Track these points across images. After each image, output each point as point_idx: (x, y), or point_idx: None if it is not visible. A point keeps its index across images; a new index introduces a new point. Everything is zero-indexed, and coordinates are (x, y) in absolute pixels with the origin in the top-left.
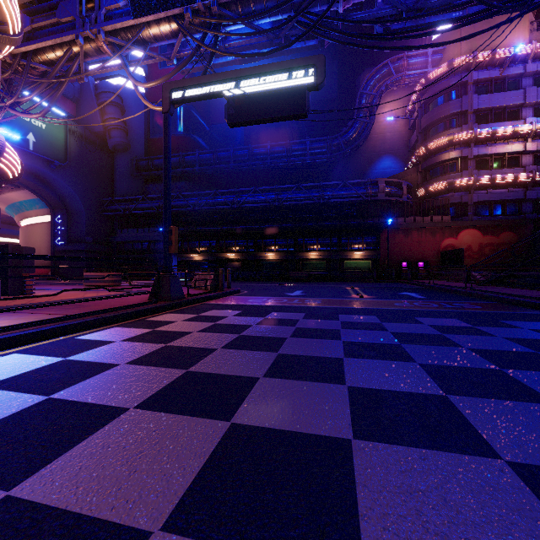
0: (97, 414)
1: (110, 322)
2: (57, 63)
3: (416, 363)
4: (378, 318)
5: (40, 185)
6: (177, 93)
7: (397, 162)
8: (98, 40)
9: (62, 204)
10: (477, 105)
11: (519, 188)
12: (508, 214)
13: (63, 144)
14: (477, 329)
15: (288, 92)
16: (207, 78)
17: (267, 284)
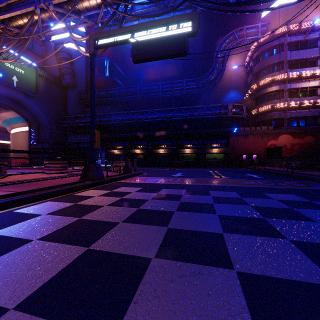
0: None
1: (46, 197)
2: (24, 26)
3: (287, 239)
4: (238, 194)
5: (21, 108)
6: (99, 41)
7: (239, 94)
8: (49, 10)
9: (35, 120)
10: (290, 57)
11: (316, 109)
12: (309, 125)
13: (35, 83)
14: (315, 203)
15: (173, 38)
16: (118, 30)
17: (159, 169)
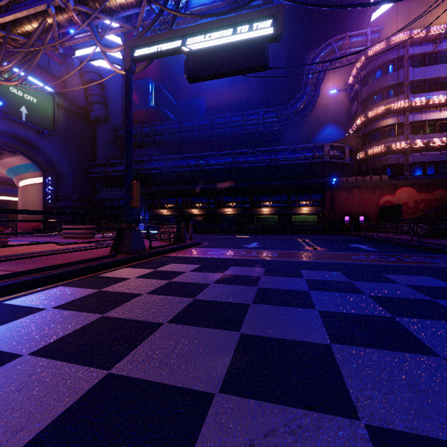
0: None
1: (57, 280)
2: (33, 33)
3: (440, 357)
4: (344, 275)
5: (32, 151)
6: (138, 50)
7: (339, 129)
8: (69, 10)
9: (52, 167)
10: (413, 76)
11: None
12: (440, 174)
13: (52, 116)
14: None
15: (247, 44)
16: (166, 34)
17: (226, 236)
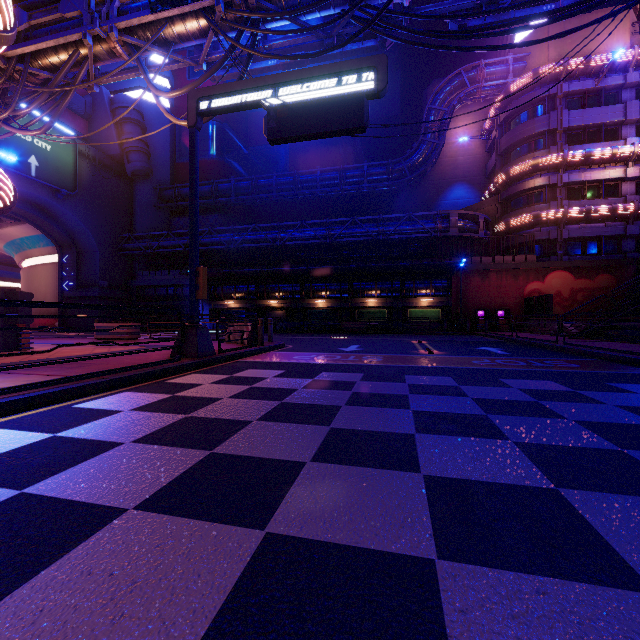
0: (82, 519)
1: (119, 385)
2: (61, 69)
3: (510, 441)
4: (454, 380)
5: (44, 218)
6: (206, 102)
7: (472, 191)
8: (110, 39)
9: (71, 241)
10: (568, 122)
11: (618, 222)
12: (605, 253)
13: (72, 169)
14: (580, 394)
15: (342, 100)
16: (242, 83)
17: (317, 337)
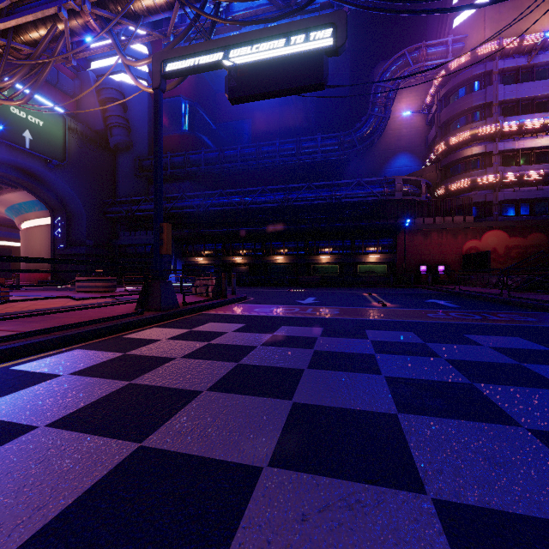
0: None
1: (73, 342)
2: (40, 42)
3: (522, 428)
4: (417, 336)
5: (38, 185)
6: (169, 65)
7: (414, 160)
8: (84, 14)
9: (62, 206)
10: (503, 96)
11: None
12: (537, 214)
13: (62, 143)
14: None
15: (301, 58)
16: (204, 45)
17: (276, 290)
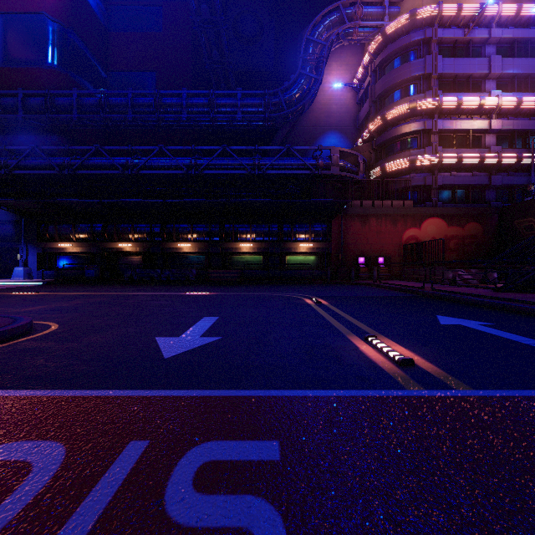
0: None
1: None
2: None
3: None
4: None
5: None
6: None
7: (344, 140)
8: None
9: None
10: (442, 68)
11: (483, 172)
12: (471, 202)
13: None
14: None
15: None
16: None
17: (164, 293)
